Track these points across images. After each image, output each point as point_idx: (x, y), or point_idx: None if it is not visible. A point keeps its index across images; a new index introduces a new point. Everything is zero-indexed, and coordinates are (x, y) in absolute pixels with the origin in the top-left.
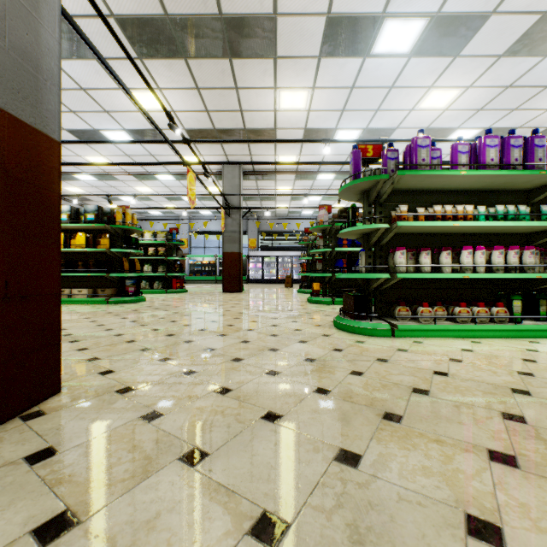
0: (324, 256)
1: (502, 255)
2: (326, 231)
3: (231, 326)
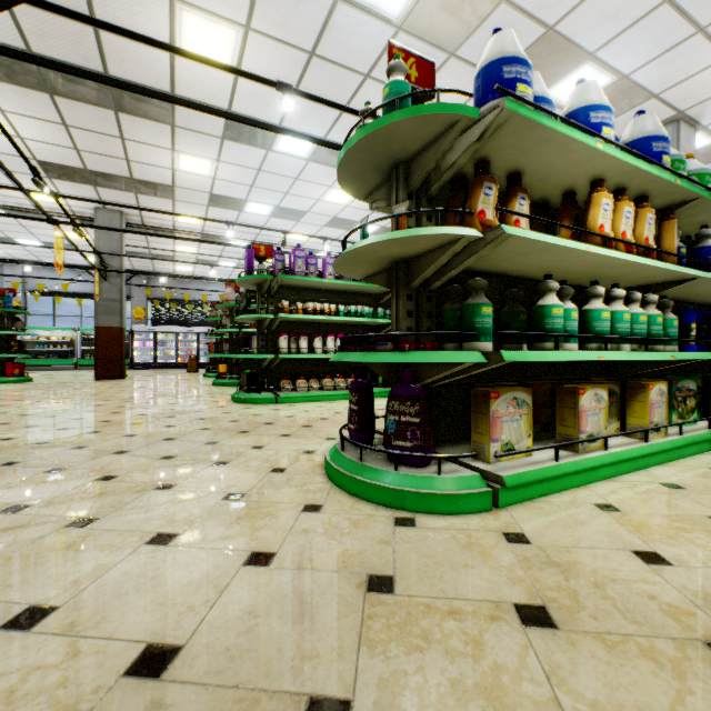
0: (231, 337)
1: None
2: (234, 310)
3: (122, 407)
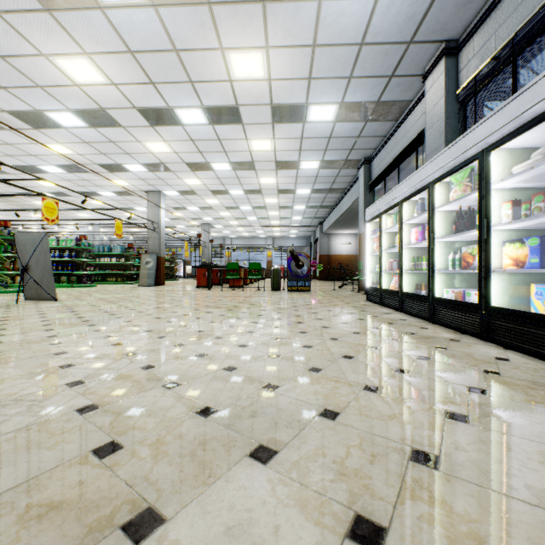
0: None
1: None
2: None
3: None
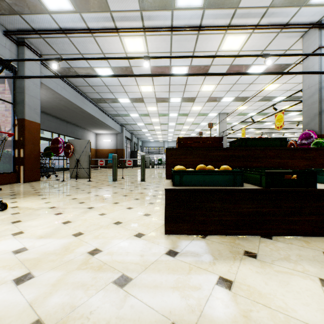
0: None
1: None
2: None
3: None
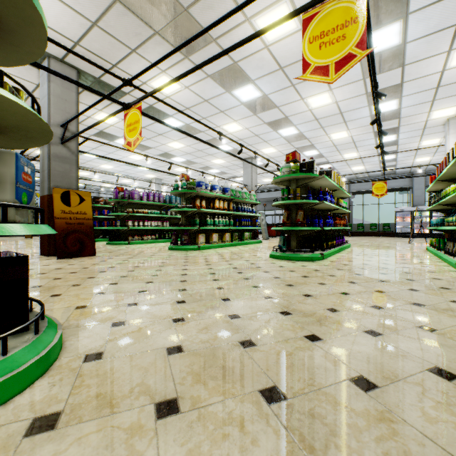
0: None
1: (154, 223)
2: None
3: None
